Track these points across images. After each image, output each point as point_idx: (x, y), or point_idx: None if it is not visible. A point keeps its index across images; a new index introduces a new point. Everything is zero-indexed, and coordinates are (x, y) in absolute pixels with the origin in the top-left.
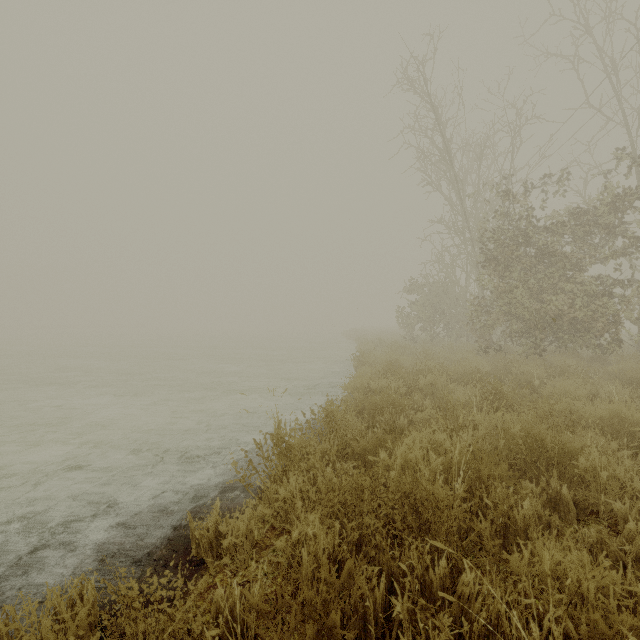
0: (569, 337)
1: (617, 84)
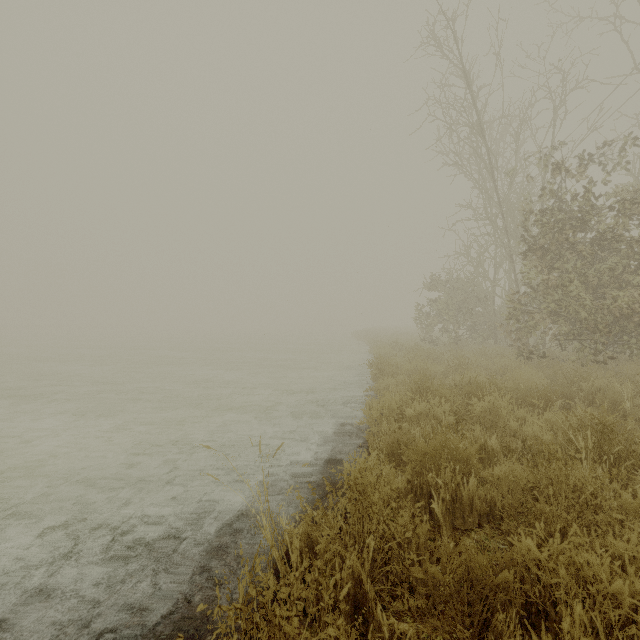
0: (637, 341)
1: None
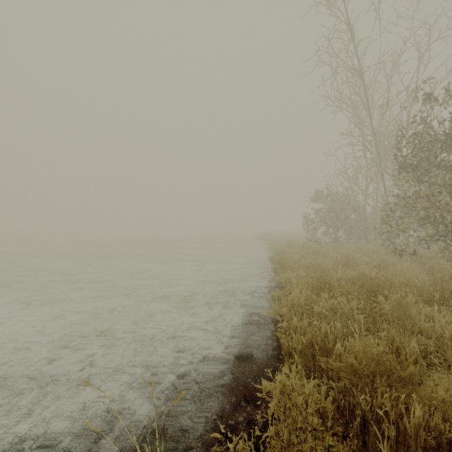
0: None
1: None
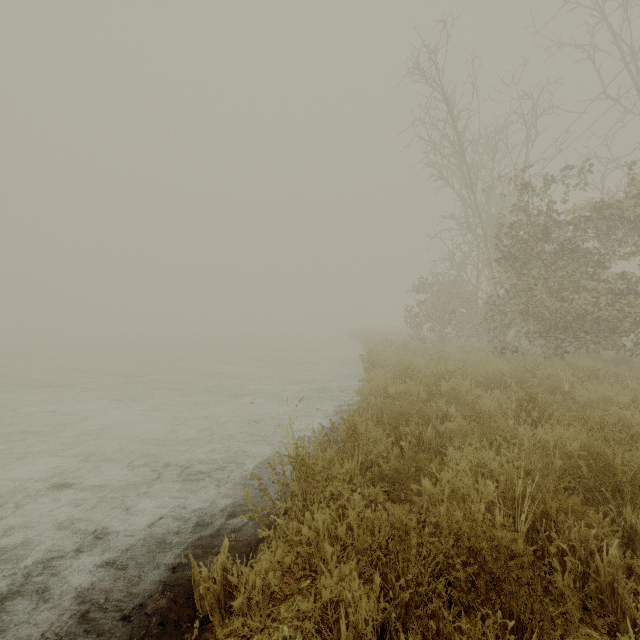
0: (592, 338)
1: (638, 73)
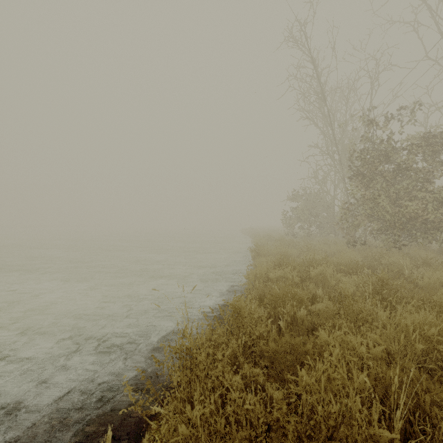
0: (421, 234)
1: None
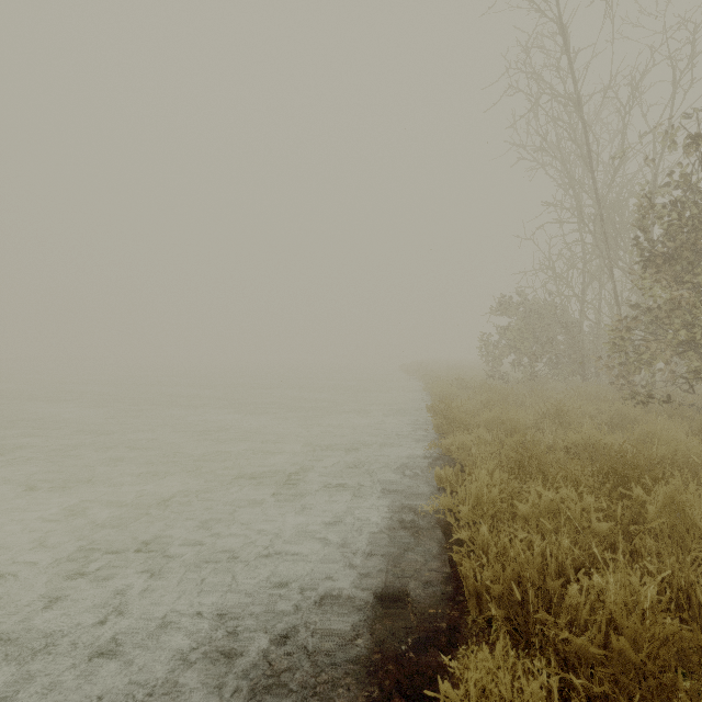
0: None
1: None
